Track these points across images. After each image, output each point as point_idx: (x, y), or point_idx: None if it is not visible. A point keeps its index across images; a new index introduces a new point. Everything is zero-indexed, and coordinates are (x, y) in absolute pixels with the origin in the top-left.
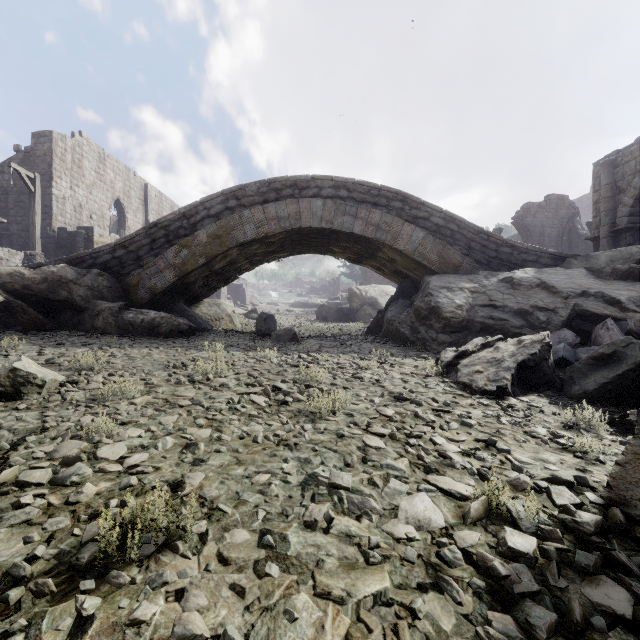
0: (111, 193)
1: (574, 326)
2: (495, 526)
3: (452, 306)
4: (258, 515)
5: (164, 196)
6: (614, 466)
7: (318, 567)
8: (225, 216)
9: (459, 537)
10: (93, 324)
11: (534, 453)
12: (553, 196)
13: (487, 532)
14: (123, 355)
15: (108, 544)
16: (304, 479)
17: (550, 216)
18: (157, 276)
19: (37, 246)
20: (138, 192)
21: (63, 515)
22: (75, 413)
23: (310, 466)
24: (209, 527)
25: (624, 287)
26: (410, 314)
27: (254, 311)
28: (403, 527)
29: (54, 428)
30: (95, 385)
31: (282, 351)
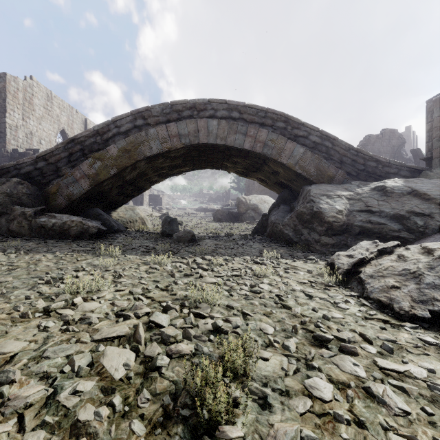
0: (57, 125)
1: None
2: None
3: (333, 211)
4: None
5: None
6: None
7: None
8: (133, 133)
9: None
10: (8, 227)
11: None
12: (387, 130)
13: None
14: (7, 263)
15: None
16: None
17: (385, 145)
18: (73, 185)
19: None
20: (79, 125)
21: None
22: None
23: None
24: None
25: None
26: (293, 218)
27: (166, 214)
28: None
29: None
30: None
31: (179, 253)
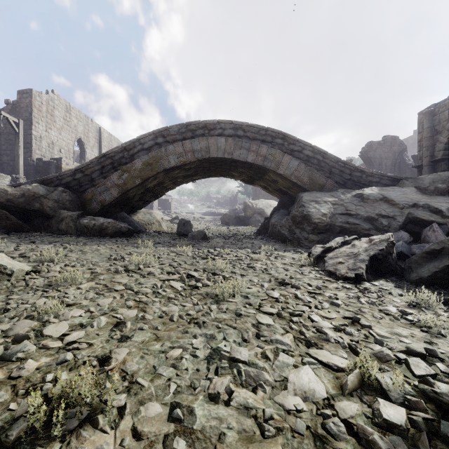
0: (75, 134)
1: (408, 229)
2: (368, 396)
3: (319, 214)
4: (170, 388)
5: (113, 136)
6: None
7: (220, 441)
8: (155, 149)
9: (340, 408)
10: (58, 227)
11: (390, 328)
12: (388, 137)
13: (362, 402)
14: (78, 250)
15: (37, 420)
16: (209, 353)
17: (386, 151)
18: (105, 192)
19: (20, 171)
20: (94, 133)
21: (5, 389)
22: (33, 296)
23: (214, 341)
24: (127, 400)
25: (444, 200)
26: (288, 220)
27: (177, 218)
28: (292, 399)
29: (14, 309)
30: (53, 273)
31: (196, 247)
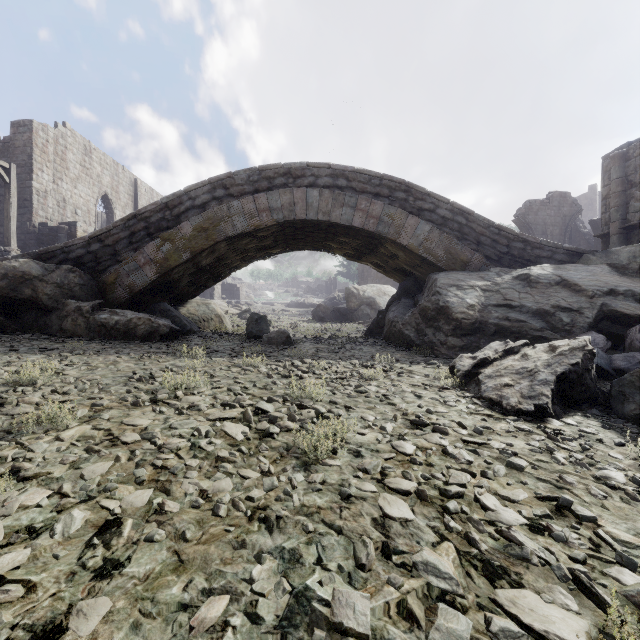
0: (98, 188)
1: (601, 328)
2: None
3: (463, 306)
4: None
5: (155, 192)
6: None
7: None
8: (212, 207)
9: None
10: (61, 326)
11: (629, 521)
12: (555, 193)
13: None
14: (83, 364)
15: None
16: (287, 608)
17: (552, 214)
18: (136, 273)
19: (12, 241)
20: (127, 187)
21: None
22: None
23: (299, 570)
24: None
25: None
26: (415, 315)
27: (248, 311)
28: None
29: None
30: (24, 408)
31: (273, 357)
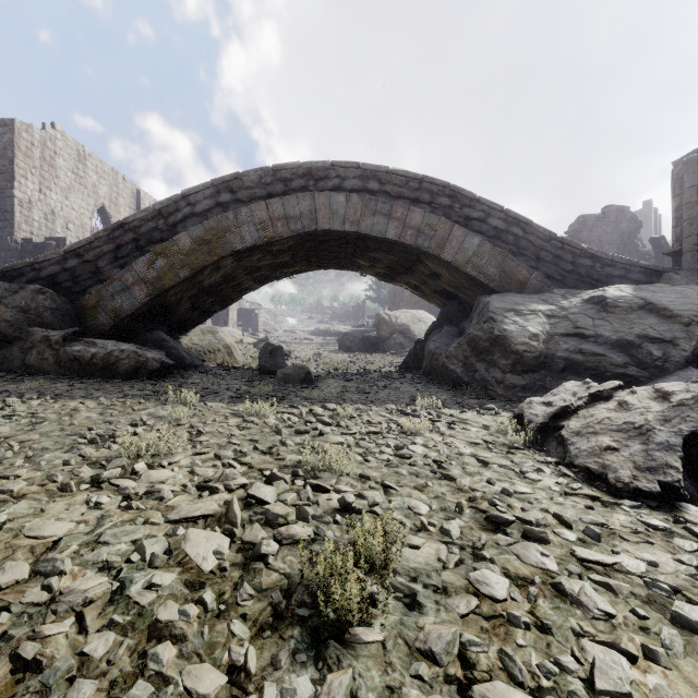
0: (94, 199)
1: None
2: None
3: (525, 335)
4: None
5: None
6: None
7: None
8: (215, 214)
9: None
10: (24, 360)
11: None
12: (612, 207)
13: None
14: (28, 414)
15: None
16: None
17: (609, 230)
18: (123, 294)
19: None
20: (128, 200)
21: None
22: None
23: None
24: None
25: None
26: (462, 346)
27: (265, 340)
28: None
29: None
30: None
31: (287, 400)
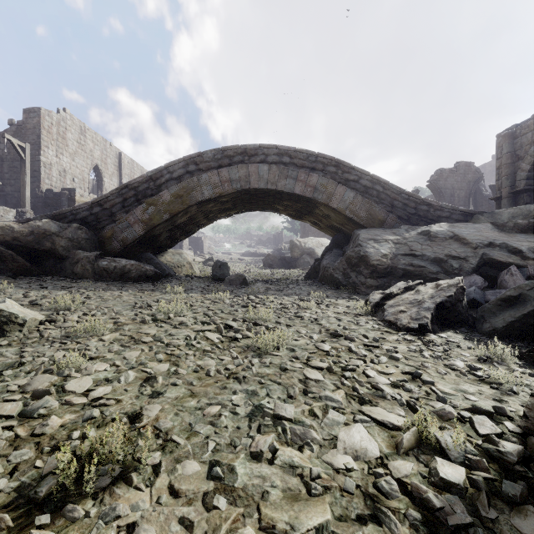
0: (90, 160)
1: (482, 272)
2: (426, 455)
3: (378, 255)
4: (208, 446)
5: (135, 163)
6: (530, 398)
7: (263, 499)
8: (186, 179)
9: (394, 467)
10: (73, 270)
11: (455, 384)
12: (461, 163)
13: (419, 462)
14: (97, 297)
15: (66, 477)
16: (251, 410)
17: (459, 180)
18: (128, 230)
19: (27, 204)
20: (113, 159)
21: (28, 447)
22: (50, 349)
23: (257, 398)
24: (162, 458)
25: (524, 239)
26: (342, 262)
27: (211, 259)
28: (342, 457)
29: (30, 363)
30: (70, 323)
31: (234, 293)
